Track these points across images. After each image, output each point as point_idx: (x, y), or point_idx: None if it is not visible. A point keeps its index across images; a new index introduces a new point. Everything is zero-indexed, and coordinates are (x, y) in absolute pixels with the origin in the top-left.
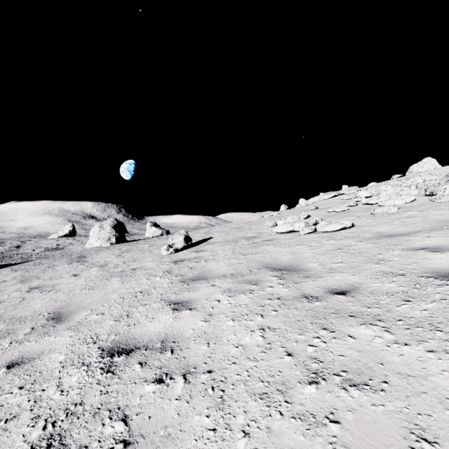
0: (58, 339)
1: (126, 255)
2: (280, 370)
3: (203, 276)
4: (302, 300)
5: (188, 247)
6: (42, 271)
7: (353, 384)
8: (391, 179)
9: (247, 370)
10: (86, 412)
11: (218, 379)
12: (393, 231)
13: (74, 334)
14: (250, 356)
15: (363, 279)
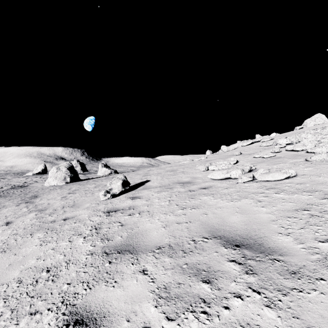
0: None
1: (70, 196)
2: None
3: (133, 243)
4: None
5: (126, 191)
6: None
7: None
8: (295, 129)
9: None
10: None
11: None
12: None
13: None
14: None
15: None
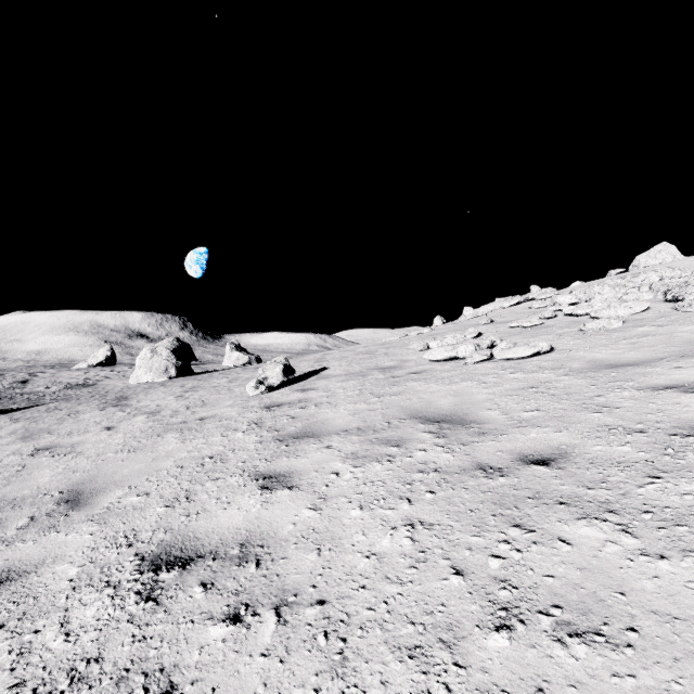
0: (71, 539)
1: (192, 395)
2: (443, 601)
3: (312, 430)
4: (476, 474)
5: (289, 383)
6: (58, 422)
7: (575, 633)
8: (607, 276)
9: (385, 601)
10: (105, 677)
11: (335, 618)
12: (618, 358)
13: (97, 529)
14: (391, 575)
15: (575, 438)
